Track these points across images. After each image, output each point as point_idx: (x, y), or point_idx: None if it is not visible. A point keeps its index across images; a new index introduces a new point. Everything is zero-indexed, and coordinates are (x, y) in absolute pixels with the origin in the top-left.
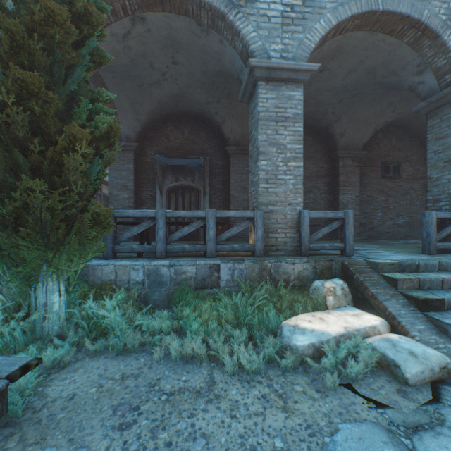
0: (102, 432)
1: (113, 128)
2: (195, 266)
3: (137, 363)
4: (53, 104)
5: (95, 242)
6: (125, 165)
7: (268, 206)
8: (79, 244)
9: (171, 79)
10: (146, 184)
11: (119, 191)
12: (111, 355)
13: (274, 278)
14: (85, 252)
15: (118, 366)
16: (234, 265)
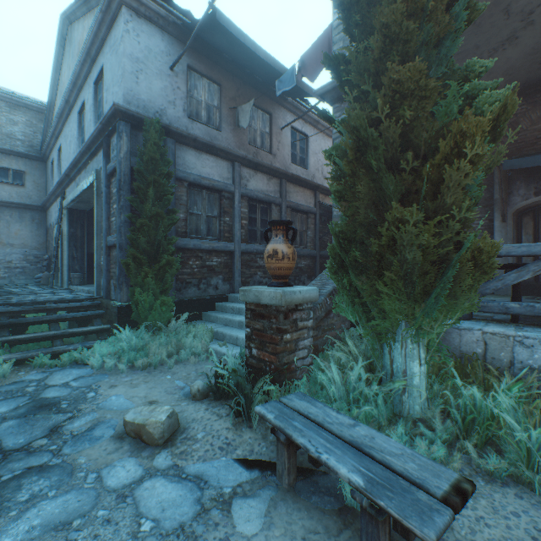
0: None
1: (504, 108)
2: None
3: None
4: (432, 98)
5: (472, 295)
6: None
7: None
8: (447, 296)
9: None
10: None
11: None
12: (526, 496)
13: None
14: (454, 309)
15: None
16: None
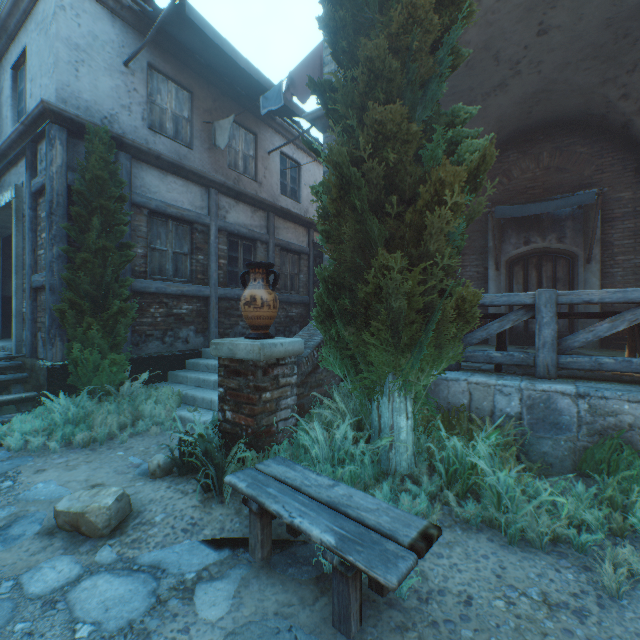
0: None
1: (482, 160)
2: None
3: (560, 579)
4: (414, 142)
5: (454, 344)
6: None
7: None
8: (432, 346)
9: (527, 69)
10: (469, 256)
11: None
12: (497, 539)
13: None
14: (439, 359)
15: (522, 570)
16: None
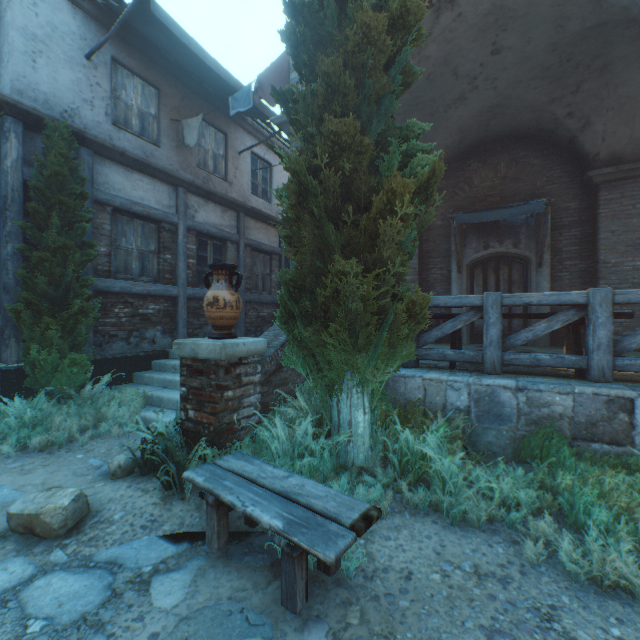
0: None
1: (432, 172)
2: (570, 395)
3: (491, 552)
4: (367, 154)
5: (407, 343)
6: None
7: None
8: (387, 345)
9: (484, 84)
10: (434, 259)
11: None
12: (441, 521)
13: None
14: (393, 357)
15: (459, 547)
16: None
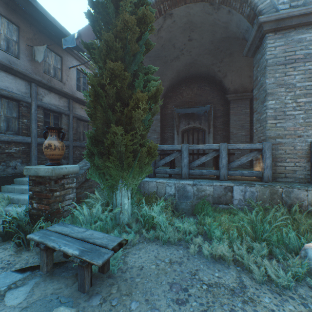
0: (165, 301)
1: (158, 90)
2: (212, 186)
3: (177, 253)
4: (127, 79)
5: (147, 166)
6: (155, 116)
7: (276, 139)
8: (138, 167)
9: (186, 53)
10: (167, 128)
11: (151, 133)
12: (159, 243)
13: (285, 202)
14: (141, 173)
15: (165, 253)
16: (245, 187)
